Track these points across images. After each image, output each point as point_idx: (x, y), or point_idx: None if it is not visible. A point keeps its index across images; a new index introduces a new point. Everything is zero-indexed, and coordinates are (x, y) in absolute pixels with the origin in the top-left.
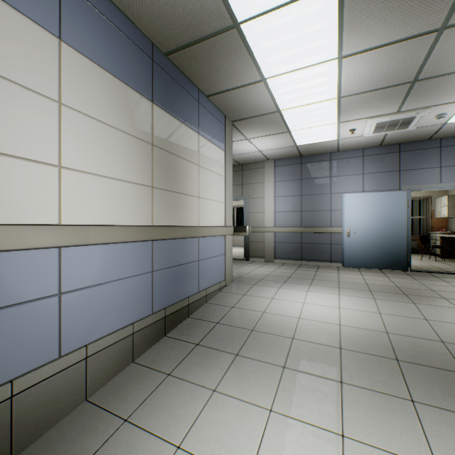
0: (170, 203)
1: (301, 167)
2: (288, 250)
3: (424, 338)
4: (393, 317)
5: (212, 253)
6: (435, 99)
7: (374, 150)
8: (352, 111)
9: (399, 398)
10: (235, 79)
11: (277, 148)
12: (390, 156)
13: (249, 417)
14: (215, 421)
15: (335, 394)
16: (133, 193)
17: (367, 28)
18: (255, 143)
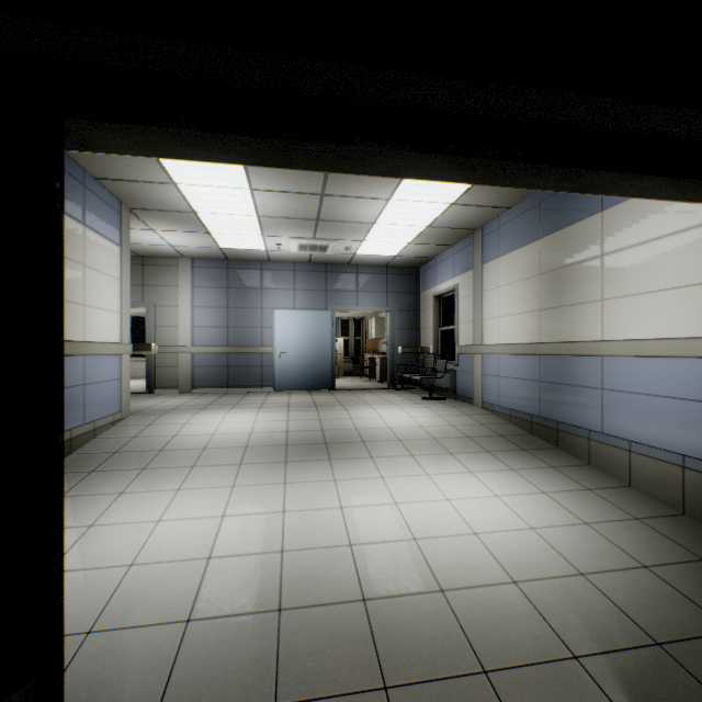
0: None
1: (229, 273)
2: (211, 376)
3: (312, 430)
4: (297, 421)
5: (103, 377)
6: (339, 235)
7: (305, 266)
8: (274, 229)
9: (279, 462)
10: (139, 174)
11: (196, 247)
12: (319, 275)
13: (160, 497)
14: (126, 507)
15: (234, 471)
16: None
17: (269, 179)
18: (165, 236)
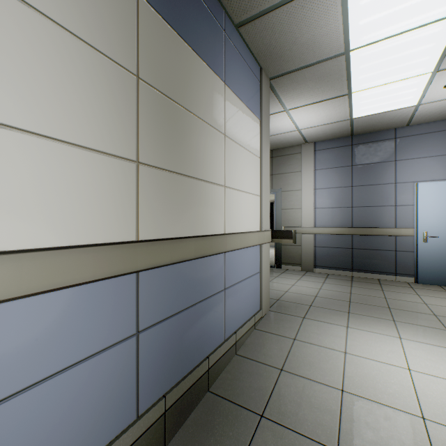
0: (175, 195)
1: (352, 150)
2: (333, 257)
3: None
4: None
5: (243, 273)
6: None
7: None
8: None
9: None
10: None
11: (323, 125)
12: None
13: None
14: None
15: None
16: (87, 172)
17: None
18: (295, 118)
